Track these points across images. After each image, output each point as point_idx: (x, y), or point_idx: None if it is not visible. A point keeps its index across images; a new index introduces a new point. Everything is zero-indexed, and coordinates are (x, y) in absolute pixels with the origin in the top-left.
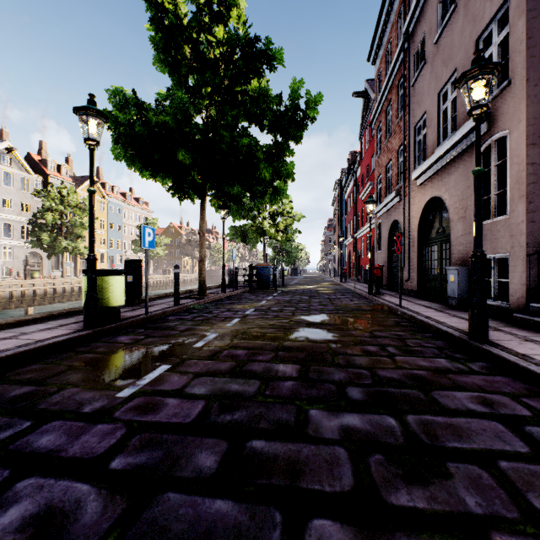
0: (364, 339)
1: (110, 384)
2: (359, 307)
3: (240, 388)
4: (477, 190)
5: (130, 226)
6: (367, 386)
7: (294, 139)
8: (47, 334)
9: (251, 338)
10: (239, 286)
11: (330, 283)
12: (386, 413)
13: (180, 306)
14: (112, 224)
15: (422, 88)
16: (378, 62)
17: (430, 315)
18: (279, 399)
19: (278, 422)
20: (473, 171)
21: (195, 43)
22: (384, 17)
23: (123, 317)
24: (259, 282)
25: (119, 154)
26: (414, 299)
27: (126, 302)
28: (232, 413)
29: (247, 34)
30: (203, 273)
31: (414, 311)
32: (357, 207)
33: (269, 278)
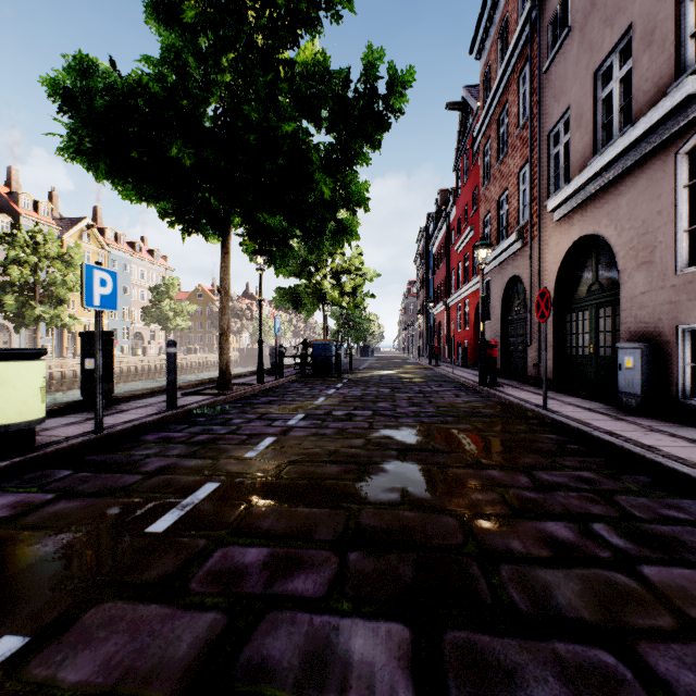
0: (526, 496)
1: None
2: (476, 409)
3: None
4: None
5: (141, 288)
6: None
7: (370, 143)
8: None
9: (287, 497)
10: (286, 372)
11: (415, 366)
12: None
13: (175, 411)
14: None
15: (563, 71)
16: (485, 54)
17: (610, 427)
18: None
19: None
20: None
21: None
22: None
23: (48, 440)
24: (316, 366)
25: (67, 147)
26: (555, 394)
27: (84, 404)
28: None
29: None
30: (226, 354)
31: (576, 419)
32: (450, 263)
33: (331, 359)
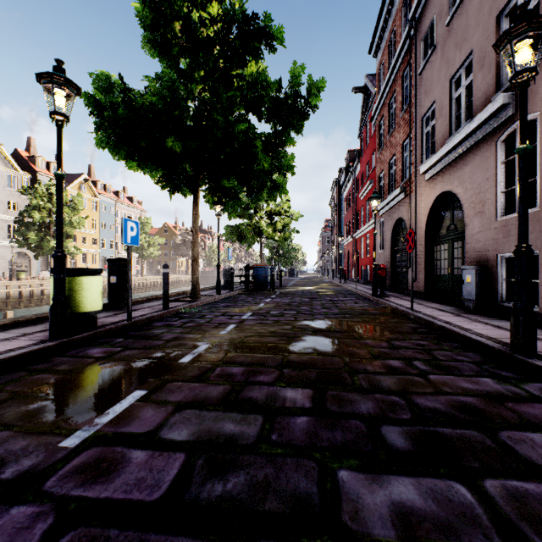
0: (382, 351)
1: (58, 423)
2: (366, 310)
3: (235, 429)
4: (523, 172)
5: None
6: (408, 424)
7: (295, 129)
8: (1, 347)
9: (249, 350)
10: (235, 287)
11: (329, 284)
12: (452, 476)
13: (169, 310)
14: (104, 224)
15: (431, 76)
16: (380, 54)
17: (449, 319)
18: (292, 449)
19: (295, 497)
20: (518, 149)
21: (187, 22)
22: (387, 5)
23: (101, 324)
24: (256, 283)
25: (100, 141)
26: (423, 302)
27: (110, 305)
28: (224, 478)
29: (244, 10)
30: (196, 274)
31: (430, 315)
32: (356, 207)
33: (267, 278)
